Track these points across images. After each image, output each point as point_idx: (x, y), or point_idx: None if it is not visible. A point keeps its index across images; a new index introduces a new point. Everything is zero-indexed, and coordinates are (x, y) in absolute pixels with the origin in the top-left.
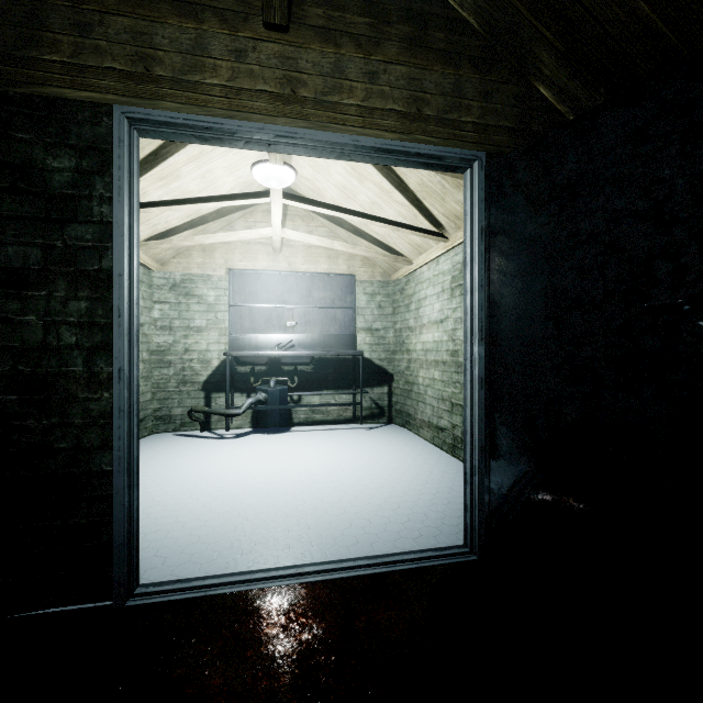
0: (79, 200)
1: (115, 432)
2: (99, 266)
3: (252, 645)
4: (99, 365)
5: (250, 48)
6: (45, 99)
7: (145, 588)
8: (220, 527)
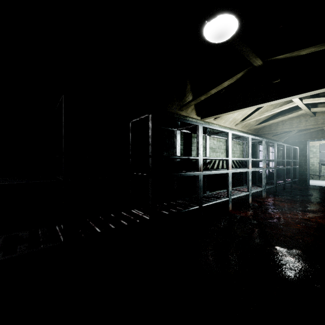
0: (303, 149)
1: (307, 169)
2: (305, 155)
3: (324, 187)
4: (305, 164)
5: (324, 132)
6: (300, 141)
7: (310, 185)
8: (319, 185)
